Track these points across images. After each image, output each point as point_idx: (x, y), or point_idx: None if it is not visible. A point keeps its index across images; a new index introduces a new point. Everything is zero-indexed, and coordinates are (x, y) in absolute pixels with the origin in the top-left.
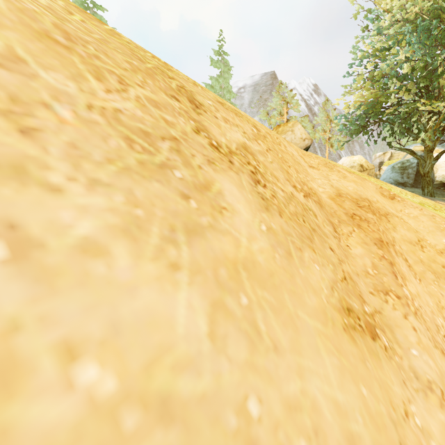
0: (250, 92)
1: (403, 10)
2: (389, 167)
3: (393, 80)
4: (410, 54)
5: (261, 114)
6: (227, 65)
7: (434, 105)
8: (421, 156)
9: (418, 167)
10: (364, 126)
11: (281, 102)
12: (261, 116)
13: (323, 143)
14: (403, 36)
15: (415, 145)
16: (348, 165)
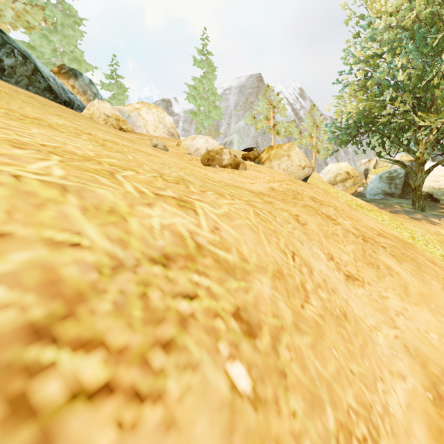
0: (236, 94)
1: (398, 15)
2: (377, 177)
3: (390, 90)
4: (404, 63)
5: (247, 118)
6: (211, 66)
7: (431, 118)
8: (408, 166)
9: (405, 177)
10: (353, 135)
11: (267, 106)
12: (247, 120)
13: (310, 149)
14: (398, 43)
15: (399, 153)
16: (335, 172)
